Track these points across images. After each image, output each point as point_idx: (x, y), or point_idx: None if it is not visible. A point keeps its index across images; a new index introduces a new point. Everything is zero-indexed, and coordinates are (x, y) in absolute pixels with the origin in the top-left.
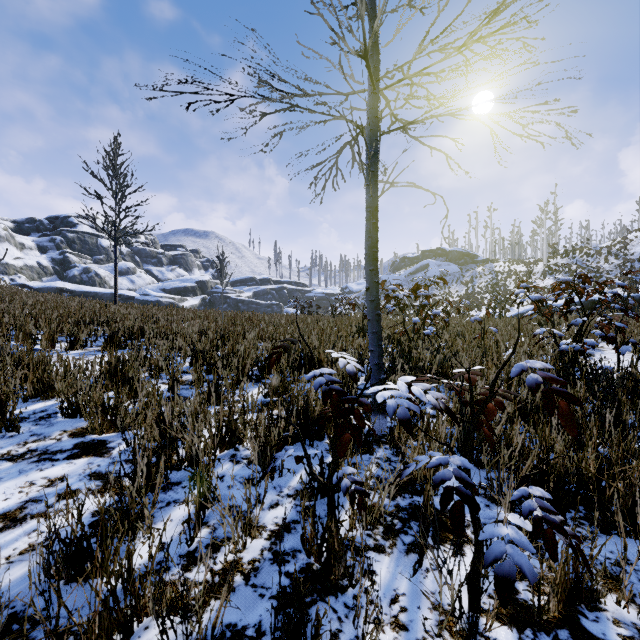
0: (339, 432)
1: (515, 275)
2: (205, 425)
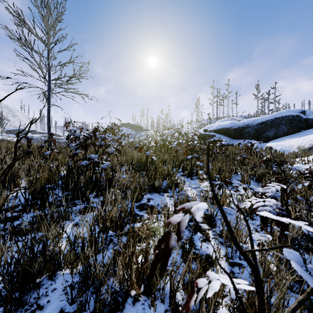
0: (27, 142)
1: (153, 136)
2: (0, 150)
